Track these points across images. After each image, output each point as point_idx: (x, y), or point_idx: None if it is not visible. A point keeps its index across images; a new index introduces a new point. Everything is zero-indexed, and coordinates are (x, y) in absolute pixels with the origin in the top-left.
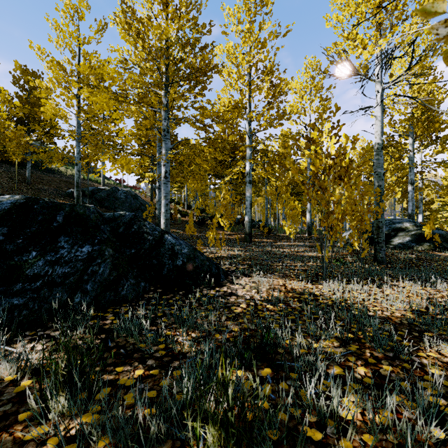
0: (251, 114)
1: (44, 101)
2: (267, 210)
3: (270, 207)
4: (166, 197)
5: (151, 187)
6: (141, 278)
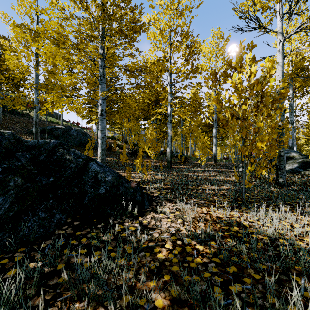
0: (172, 67)
1: (8, 56)
2: (182, 144)
3: (184, 143)
4: (102, 131)
5: (97, 128)
6: (56, 210)
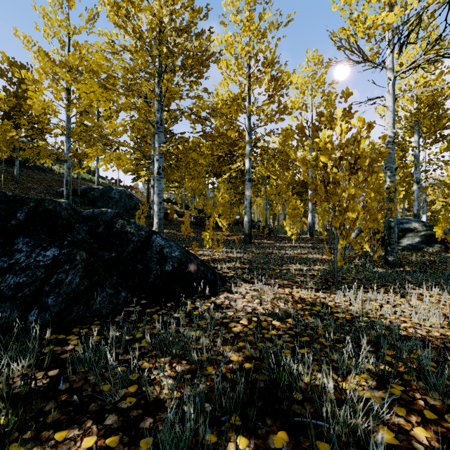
0: (251, 107)
1: (31, 93)
2: (266, 210)
3: (269, 208)
4: (159, 195)
5: (147, 187)
6: (121, 287)
